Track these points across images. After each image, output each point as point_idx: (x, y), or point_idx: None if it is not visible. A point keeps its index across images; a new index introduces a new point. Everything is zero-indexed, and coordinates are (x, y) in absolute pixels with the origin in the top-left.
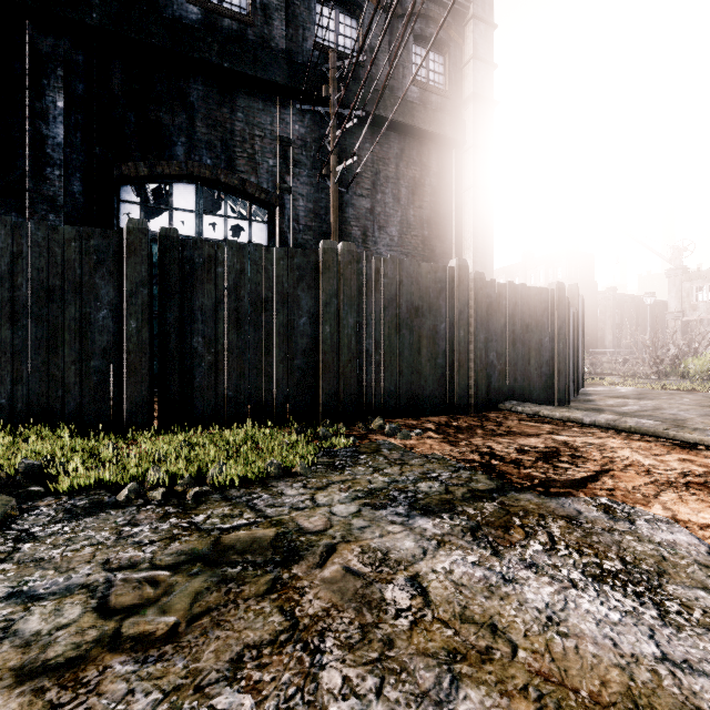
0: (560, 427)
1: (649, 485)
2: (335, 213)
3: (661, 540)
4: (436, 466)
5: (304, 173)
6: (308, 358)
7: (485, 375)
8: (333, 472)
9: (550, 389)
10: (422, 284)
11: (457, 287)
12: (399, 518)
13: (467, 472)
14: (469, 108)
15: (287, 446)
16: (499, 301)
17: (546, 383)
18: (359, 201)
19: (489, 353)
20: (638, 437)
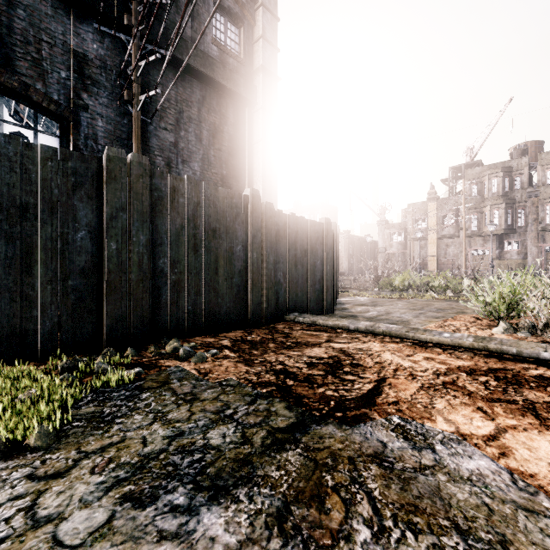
0: (334, 334)
1: (421, 391)
2: (138, 139)
3: (470, 473)
4: (231, 397)
5: (104, 94)
6: (88, 278)
7: (274, 292)
8: (94, 431)
9: (321, 302)
10: (219, 208)
11: (251, 214)
12: (175, 520)
13: (265, 401)
14: (259, 77)
15: (30, 399)
16: (285, 229)
17: (318, 297)
18: (164, 134)
19: (277, 273)
20: (389, 339)
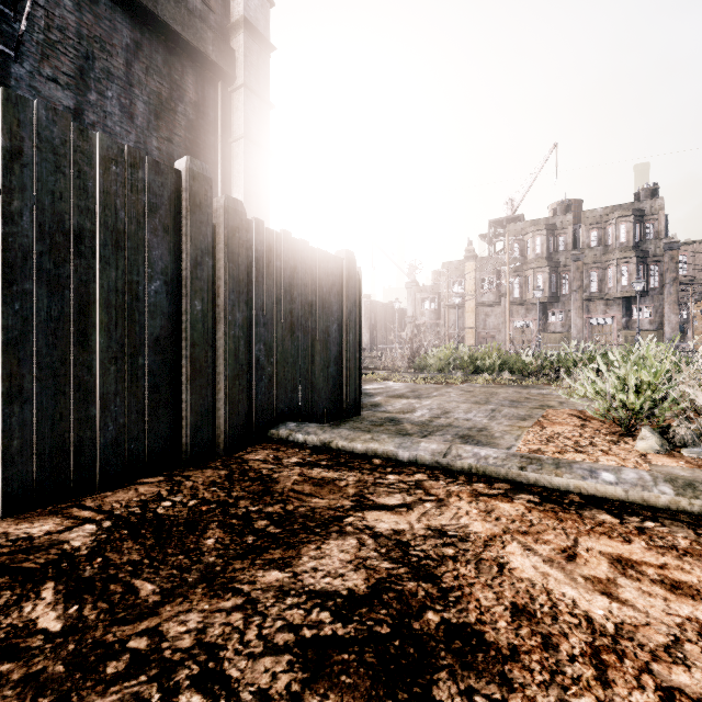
0: (369, 476)
1: None
2: None
3: None
4: None
5: None
6: None
7: (245, 384)
8: None
9: (339, 397)
10: (92, 181)
11: (188, 213)
12: None
13: None
14: (240, 36)
15: None
16: (270, 259)
17: (334, 388)
18: (50, 88)
19: (253, 345)
20: (485, 485)
